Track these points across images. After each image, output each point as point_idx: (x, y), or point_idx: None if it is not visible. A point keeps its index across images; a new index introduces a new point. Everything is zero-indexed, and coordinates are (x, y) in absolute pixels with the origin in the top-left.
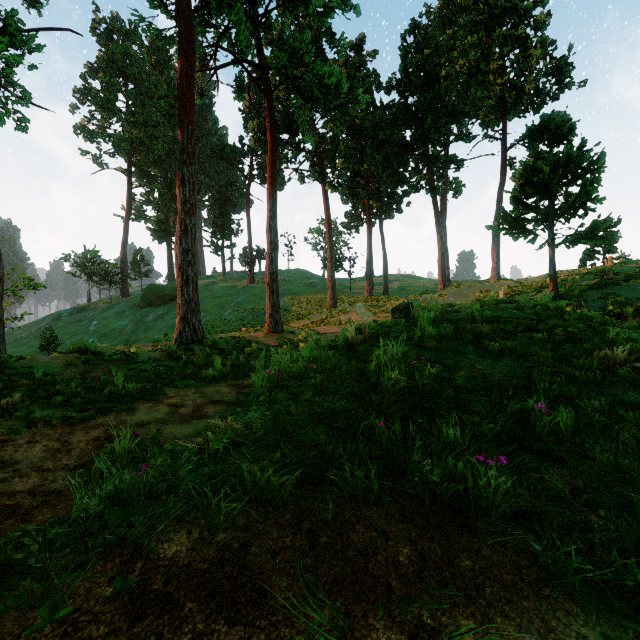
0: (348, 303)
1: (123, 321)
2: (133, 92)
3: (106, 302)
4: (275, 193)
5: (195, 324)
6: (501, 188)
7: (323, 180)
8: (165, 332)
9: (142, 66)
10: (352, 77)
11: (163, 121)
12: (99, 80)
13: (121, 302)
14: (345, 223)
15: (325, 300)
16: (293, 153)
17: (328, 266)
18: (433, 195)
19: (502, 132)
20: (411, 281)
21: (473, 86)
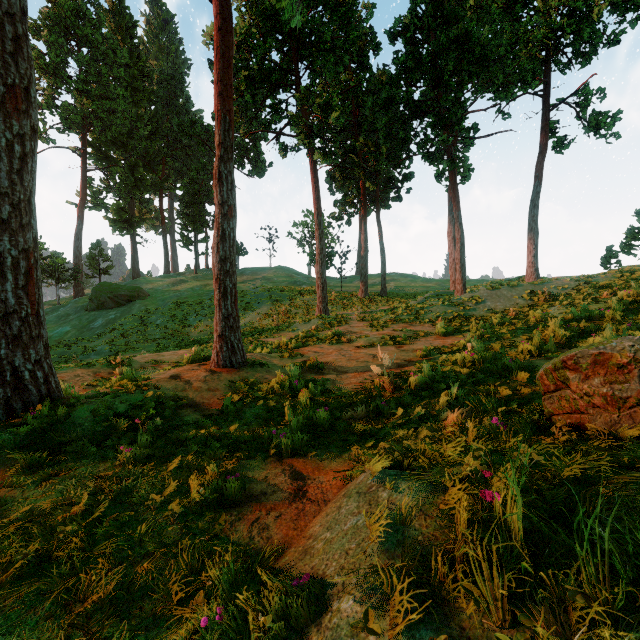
0: (340, 306)
1: (64, 327)
2: (85, 56)
3: (54, 303)
4: (229, 112)
5: (21, 369)
6: (541, 159)
7: (311, 143)
8: (111, 342)
9: (98, 28)
10: (350, 5)
11: (124, 94)
12: (42, 39)
13: (68, 303)
14: (335, 213)
15: (312, 302)
16: (272, 117)
17: (317, 260)
18: (451, 170)
19: (545, 85)
20: (408, 280)
21: (508, 23)
